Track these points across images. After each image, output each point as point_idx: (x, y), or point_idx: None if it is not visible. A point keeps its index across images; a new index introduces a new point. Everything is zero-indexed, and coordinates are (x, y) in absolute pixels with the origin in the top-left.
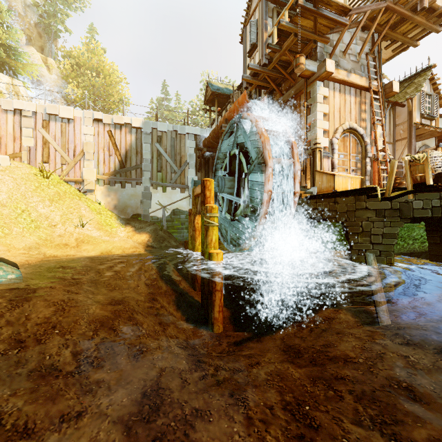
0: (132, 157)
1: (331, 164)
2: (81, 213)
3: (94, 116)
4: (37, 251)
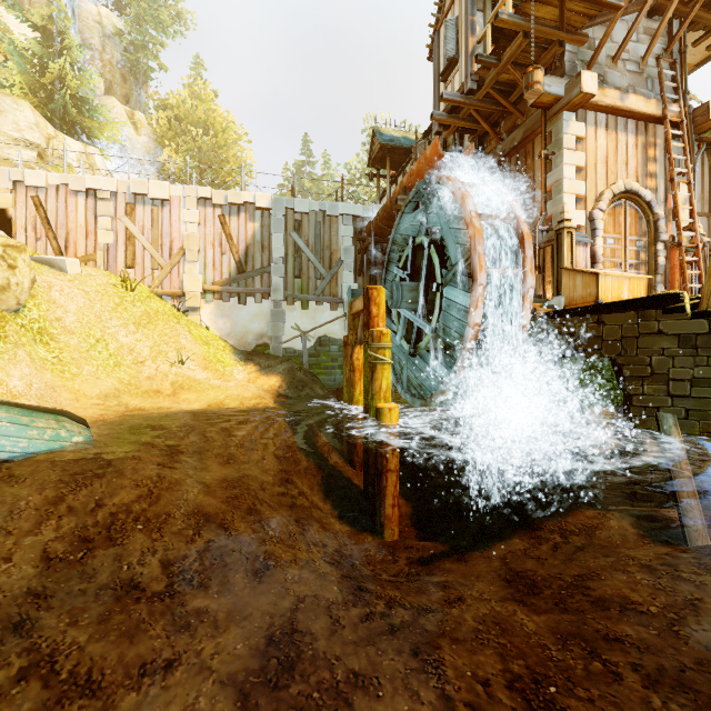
0: (256, 255)
1: (591, 256)
2: (179, 344)
3: (199, 194)
4: (117, 400)
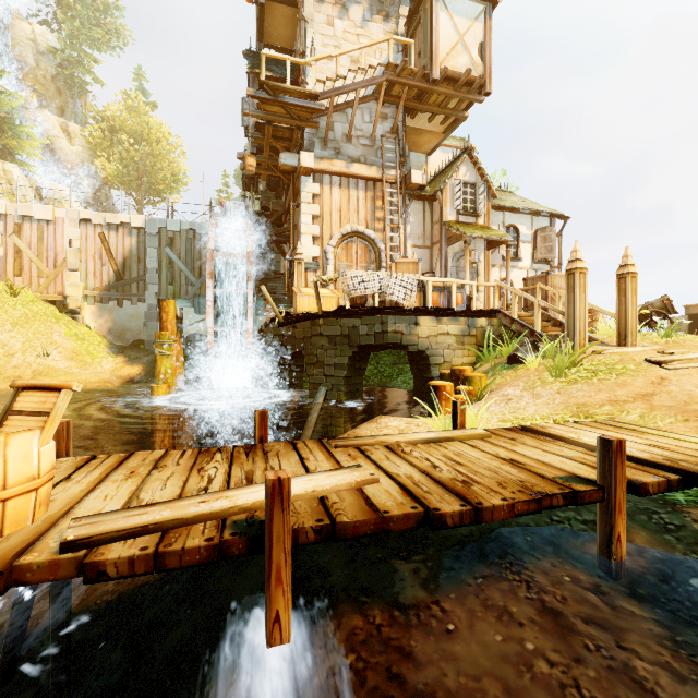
0: (133, 266)
1: None
2: (51, 340)
3: (80, 215)
4: None
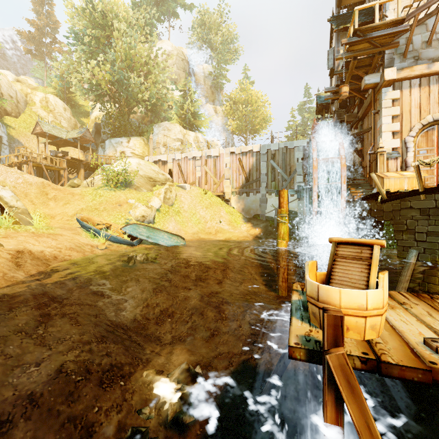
0: (254, 173)
1: (405, 163)
2: (220, 215)
3: (230, 151)
4: (197, 235)
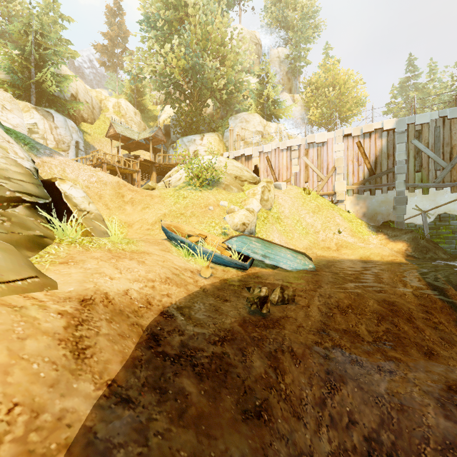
0: (383, 162)
1: None
2: (336, 222)
3: (344, 133)
4: (311, 251)
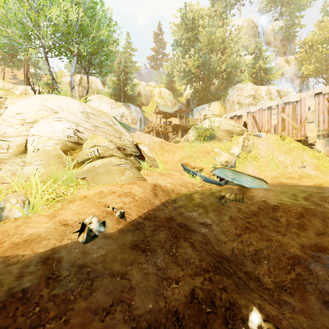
0: None
1: None
2: (303, 159)
3: (314, 92)
4: (276, 179)
